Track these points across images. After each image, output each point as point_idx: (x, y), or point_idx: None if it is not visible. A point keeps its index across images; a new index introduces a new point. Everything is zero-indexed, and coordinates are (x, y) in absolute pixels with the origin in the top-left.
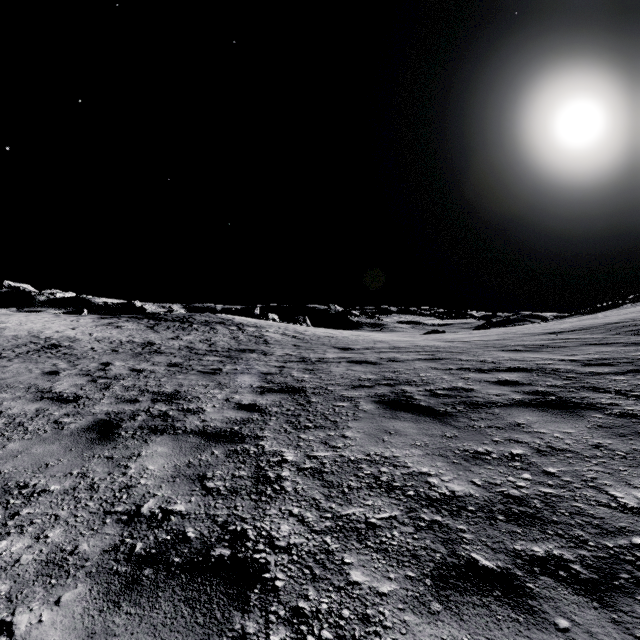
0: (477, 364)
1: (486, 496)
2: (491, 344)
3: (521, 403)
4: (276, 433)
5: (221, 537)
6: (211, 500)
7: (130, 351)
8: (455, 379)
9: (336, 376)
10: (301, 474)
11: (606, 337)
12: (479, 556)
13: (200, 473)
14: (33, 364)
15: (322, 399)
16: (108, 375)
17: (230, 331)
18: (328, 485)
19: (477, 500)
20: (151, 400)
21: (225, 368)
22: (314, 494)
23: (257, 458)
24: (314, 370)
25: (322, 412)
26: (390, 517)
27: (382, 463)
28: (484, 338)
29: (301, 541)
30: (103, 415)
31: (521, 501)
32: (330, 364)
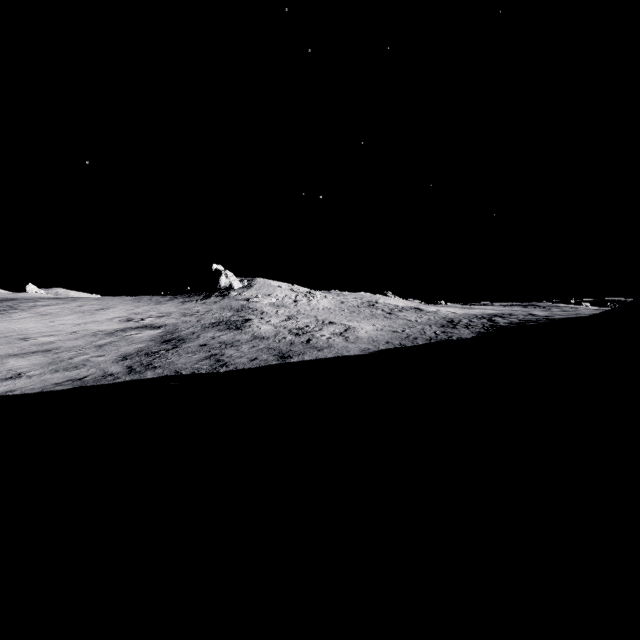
0: None
1: None
2: None
3: None
4: None
5: None
6: None
7: None
8: None
9: None
10: None
11: None
12: None
13: None
14: None
15: None
16: None
17: (570, 308)
18: None
19: None
20: None
21: None
22: None
23: None
24: None
25: None
26: None
27: None
28: None
29: None
30: None
31: None
32: None
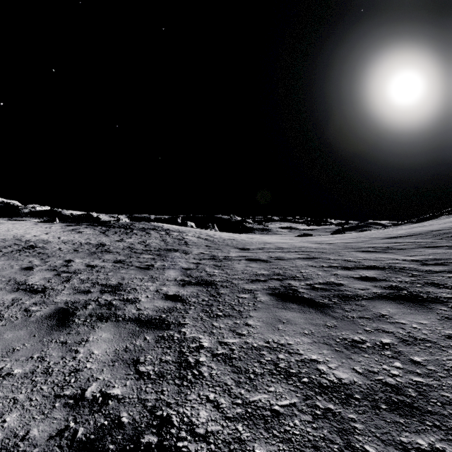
0: (342, 263)
1: (368, 384)
2: (349, 246)
3: (381, 296)
4: (194, 321)
5: (150, 423)
6: (142, 384)
7: (87, 251)
8: (328, 275)
9: (238, 271)
10: (215, 360)
11: (433, 241)
12: (372, 449)
13: (134, 357)
14: (14, 261)
15: (229, 291)
16: (69, 270)
17: (160, 235)
18: (237, 371)
19: (361, 388)
20: (100, 291)
21: (156, 264)
22: (226, 380)
23: (180, 344)
24: (222, 266)
25: (229, 302)
26: (290, 404)
27: (279, 350)
28: (343, 241)
29: (217, 429)
30: (62, 304)
31: (398, 390)
32: (233, 261)
